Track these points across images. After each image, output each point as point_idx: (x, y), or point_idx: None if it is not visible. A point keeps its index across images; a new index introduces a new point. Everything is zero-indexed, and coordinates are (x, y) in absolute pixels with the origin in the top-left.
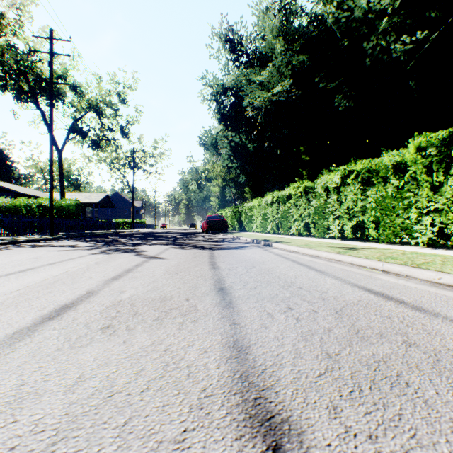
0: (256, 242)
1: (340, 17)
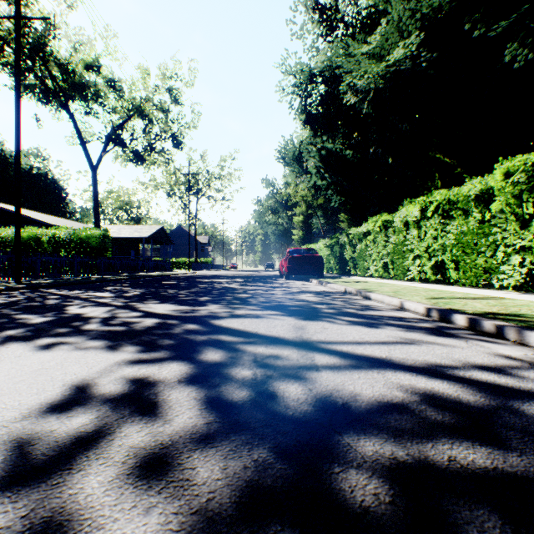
0: (474, 326)
1: None
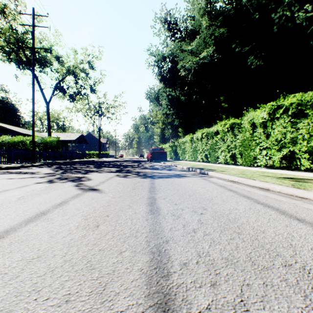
0: (192, 170)
1: None
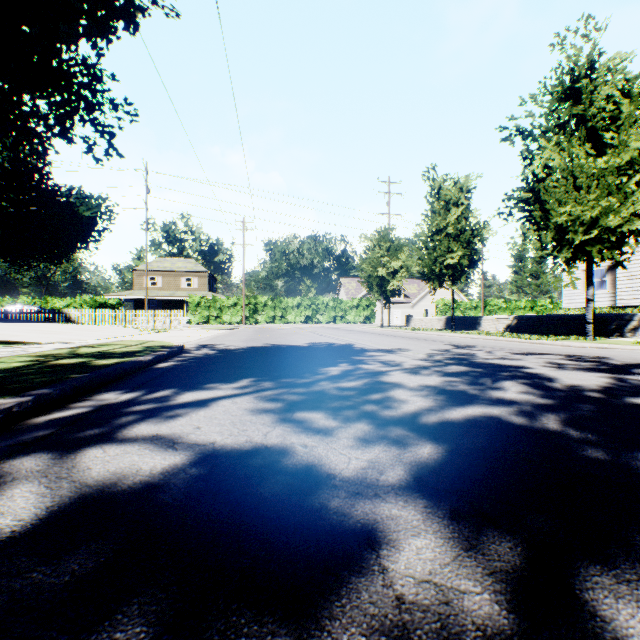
0: None
1: None
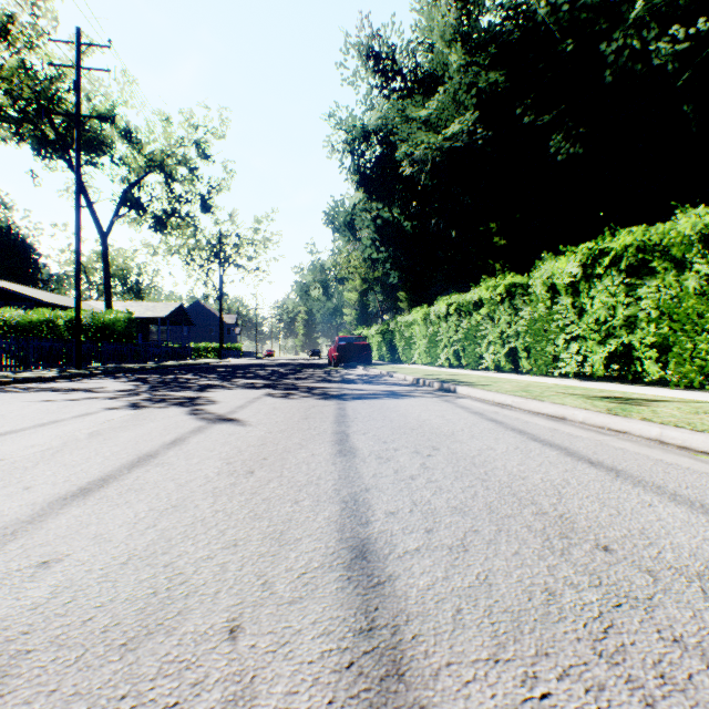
0: (424, 383)
1: (559, 3)
